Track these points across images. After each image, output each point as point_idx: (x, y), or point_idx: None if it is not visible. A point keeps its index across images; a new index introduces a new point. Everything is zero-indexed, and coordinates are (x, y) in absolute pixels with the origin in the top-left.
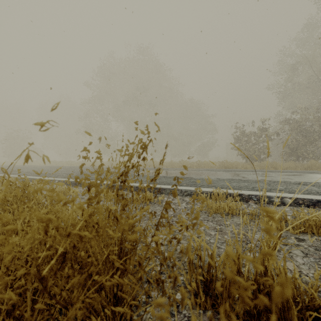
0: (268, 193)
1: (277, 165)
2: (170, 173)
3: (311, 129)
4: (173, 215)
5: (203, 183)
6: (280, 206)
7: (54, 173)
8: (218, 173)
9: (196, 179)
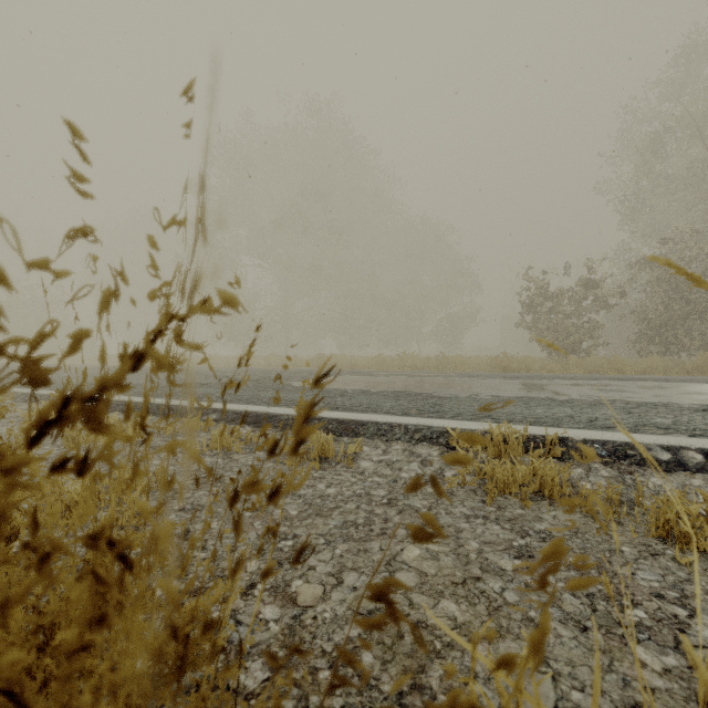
0: (635, 436)
1: (623, 365)
2: (378, 384)
3: None
4: (388, 500)
5: (460, 409)
6: (674, 474)
7: None
8: (493, 384)
9: (442, 397)
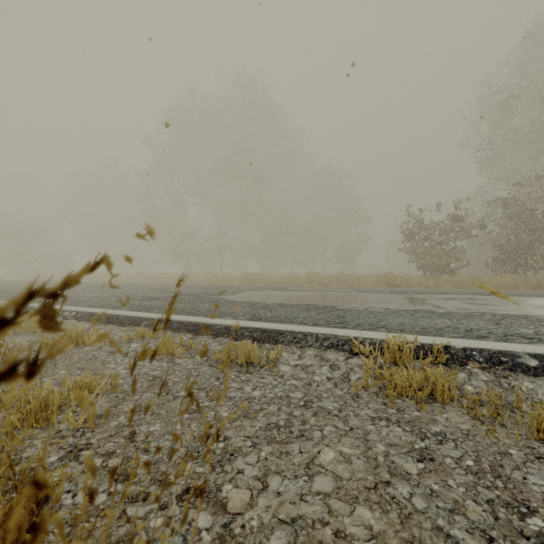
0: (506, 345)
1: (483, 281)
2: (292, 298)
3: (541, 217)
4: (304, 402)
5: (360, 320)
6: (542, 378)
7: (76, 296)
8: (383, 298)
9: (344, 310)
